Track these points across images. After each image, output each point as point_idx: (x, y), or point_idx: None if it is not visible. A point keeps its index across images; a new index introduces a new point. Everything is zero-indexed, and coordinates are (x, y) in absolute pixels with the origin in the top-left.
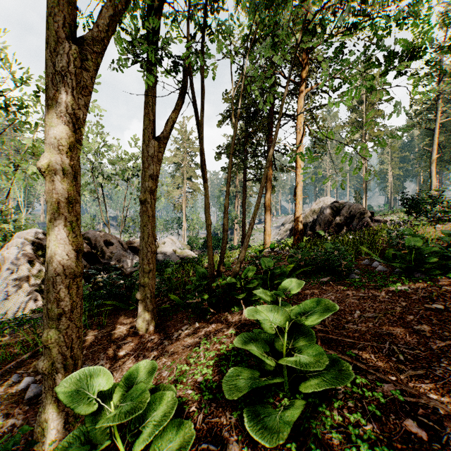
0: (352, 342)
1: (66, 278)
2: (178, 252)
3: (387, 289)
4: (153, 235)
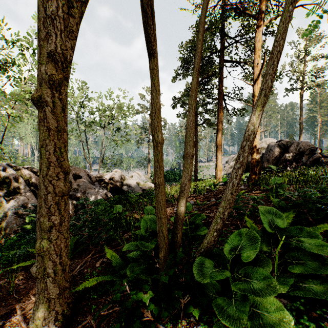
0: None
1: None
2: (141, 184)
3: None
4: (61, 163)
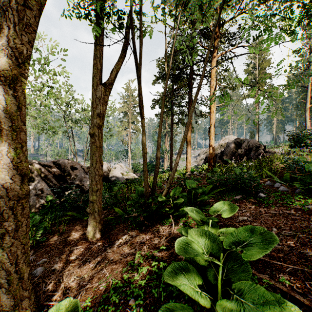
0: (279, 264)
1: (10, 200)
2: (124, 174)
3: (295, 208)
4: (100, 161)
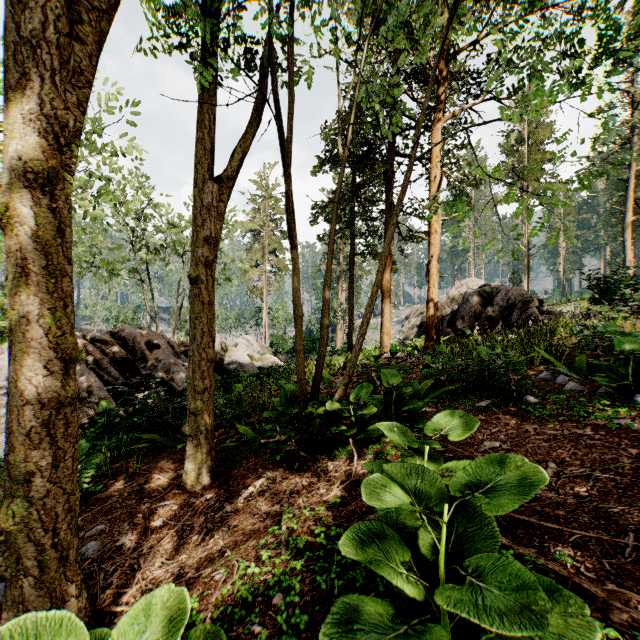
0: (557, 529)
1: (43, 409)
2: (256, 358)
3: (593, 424)
4: (211, 332)
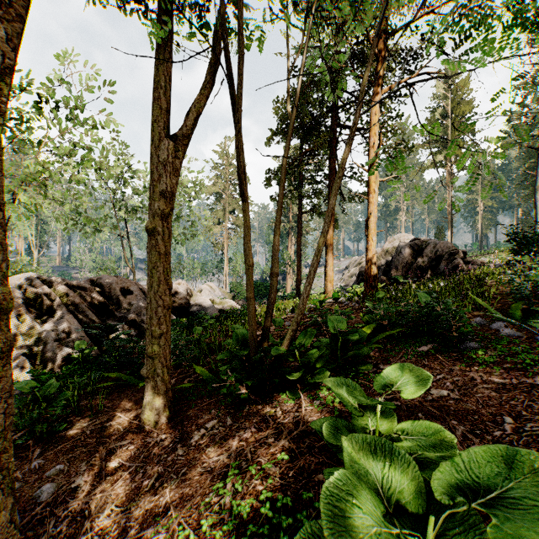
0: None
1: None
2: (217, 302)
3: None
4: (167, 281)
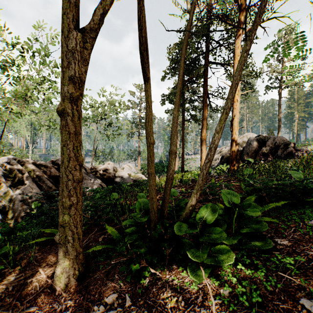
0: None
1: None
2: (132, 175)
3: None
4: (77, 157)
